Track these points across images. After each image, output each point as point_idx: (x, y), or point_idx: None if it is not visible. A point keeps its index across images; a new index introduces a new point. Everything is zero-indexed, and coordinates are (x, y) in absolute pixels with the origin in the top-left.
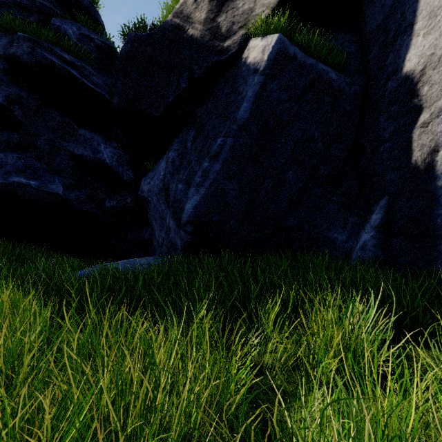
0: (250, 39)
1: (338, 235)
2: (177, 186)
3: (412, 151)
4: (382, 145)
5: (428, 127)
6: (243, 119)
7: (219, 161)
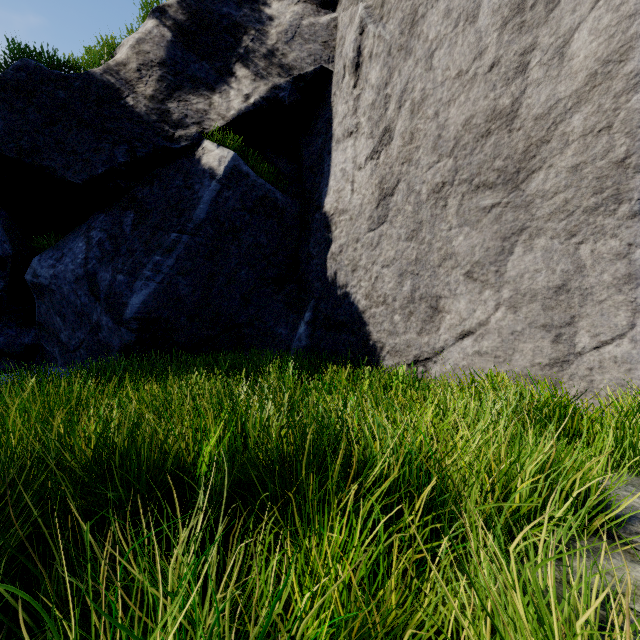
0: (205, 138)
1: (283, 330)
2: (116, 277)
3: (327, 269)
4: (312, 260)
5: (334, 256)
6: (200, 219)
7: (173, 257)
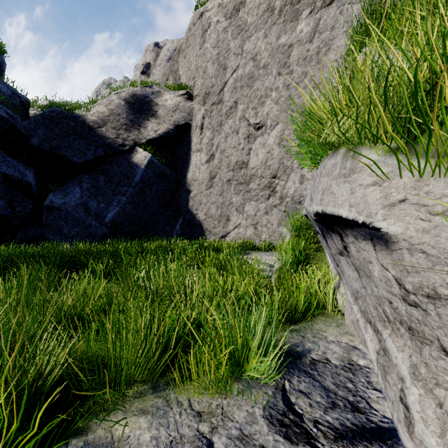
0: (137, 146)
1: (168, 228)
2: (100, 205)
3: (189, 203)
4: (182, 198)
5: (192, 197)
6: (137, 181)
7: (126, 197)
